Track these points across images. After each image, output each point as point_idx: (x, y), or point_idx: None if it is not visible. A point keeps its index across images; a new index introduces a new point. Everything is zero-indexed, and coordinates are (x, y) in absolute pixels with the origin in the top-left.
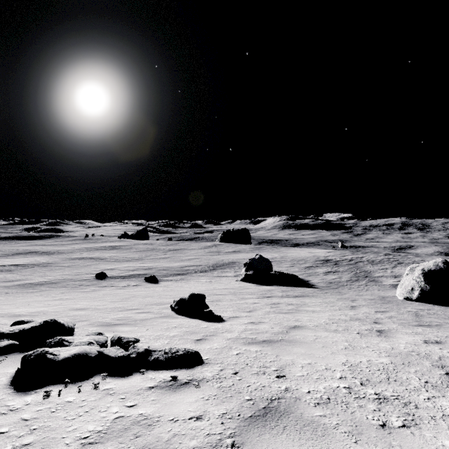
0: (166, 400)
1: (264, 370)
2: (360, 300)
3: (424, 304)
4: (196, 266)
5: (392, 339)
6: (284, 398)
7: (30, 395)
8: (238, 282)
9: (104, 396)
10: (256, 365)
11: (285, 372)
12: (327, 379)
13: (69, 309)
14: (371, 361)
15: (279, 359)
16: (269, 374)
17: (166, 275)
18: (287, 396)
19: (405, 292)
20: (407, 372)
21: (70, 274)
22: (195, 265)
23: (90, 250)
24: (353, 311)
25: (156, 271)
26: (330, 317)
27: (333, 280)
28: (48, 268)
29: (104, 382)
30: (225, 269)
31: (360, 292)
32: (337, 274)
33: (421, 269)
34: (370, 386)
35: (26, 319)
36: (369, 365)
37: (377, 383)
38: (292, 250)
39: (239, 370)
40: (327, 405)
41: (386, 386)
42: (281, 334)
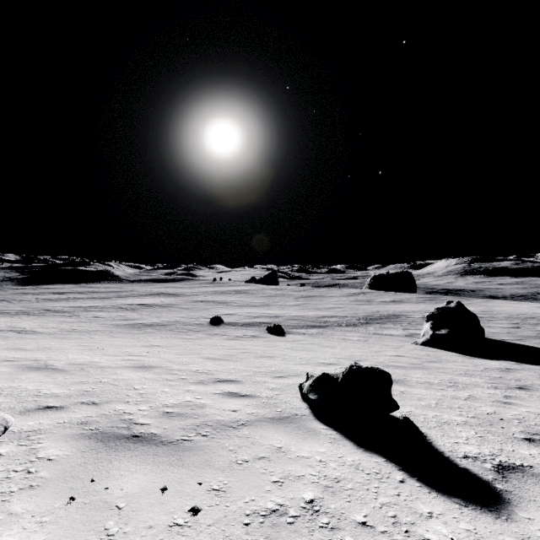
0: None
1: None
2: None
3: None
4: (338, 318)
5: None
6: None
7: None
8: (418, 346)
9: None
10: None
11: None
12: None
13: (128, 365)
14: None
15: None
16: None
17: (297, 326)
18: None
19: None
20: None
21: (185, 317)
22: (337, 316)
23: (214, 294)
24: None
25: (284, 320)
26: None
27: None
28: (168, 309)
29: None
30: (386, 324)
31: None
32: None
33: None
34: None
35: None
36: None
37: None
38: (497, 302)
39: None
40: None
41: None
42: None
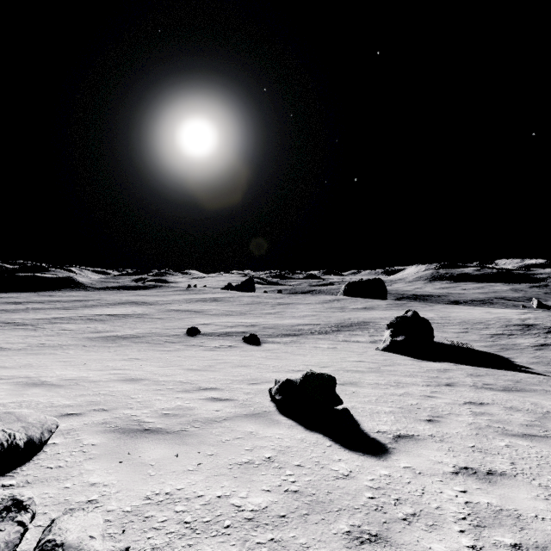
0: None
1: None
2: None
3: None
4: (312, 326)
5: None
6: None
7: None
8: (379, 352)
9: None
10: None
11: None
12: None
13: (117, 379)
14: None
15: None
16: None
17: (272, 335)
18: None
19: None
20: None
21: (160, 328)
22: (311, 324)
23: (189, 302)
24: None
25: (260, 329)
26: None
27: None
28: (141, 319)
29: None
30: (355, 331)
31: None
32: None
33: None
34: None
35: None
36: None
37: None
38: (455, 308)
39: None
40: None
41: None
42: None
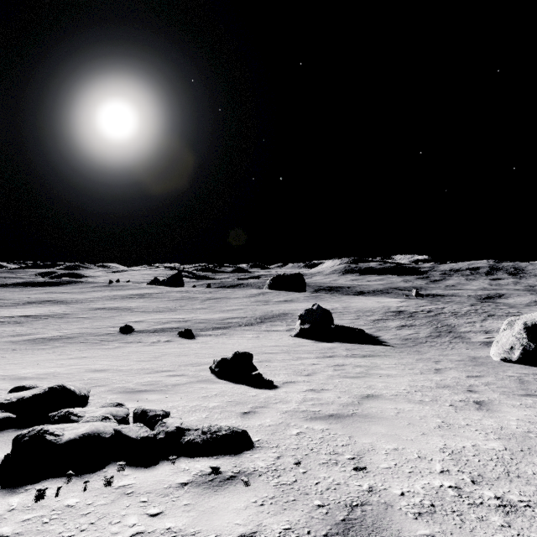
0: (204, 506)
1: (335, 458)
2: (446, 361)
3: (527, 367)
4: (240, 319)
5: (498, 415)
6: (369, 503)
7: (18, 494)
8: (291, 338)
9: (118, 497)
10: (324, 451)
11: (365, 462)
12: (424, 474)
13: (85, 371)
14: (478, 446)
15: (354, 442)
16: (343, 465)
17: (204, 329)
18: (374, 500)
19: (503, 351)
20: (531, 464)
21: (90, 327)
22: (239, 317)
23: (114, 299)
24: (439, 376)
25: (192, 324)
26: (410, 383)
27: (409, 336)
28: (64, 320)
29: (120, 474)
30: (275, 322)
31: (445, 352)
32: (413, 329)
33: (522, 322)
34: (486, 485)
35: (28, 384)
36: (476, 453)
37: (494, 480)
38: (357, 299)
39: (302, 457)
40: (433, 517)
41: (509, 486)
42: (352, 407)
